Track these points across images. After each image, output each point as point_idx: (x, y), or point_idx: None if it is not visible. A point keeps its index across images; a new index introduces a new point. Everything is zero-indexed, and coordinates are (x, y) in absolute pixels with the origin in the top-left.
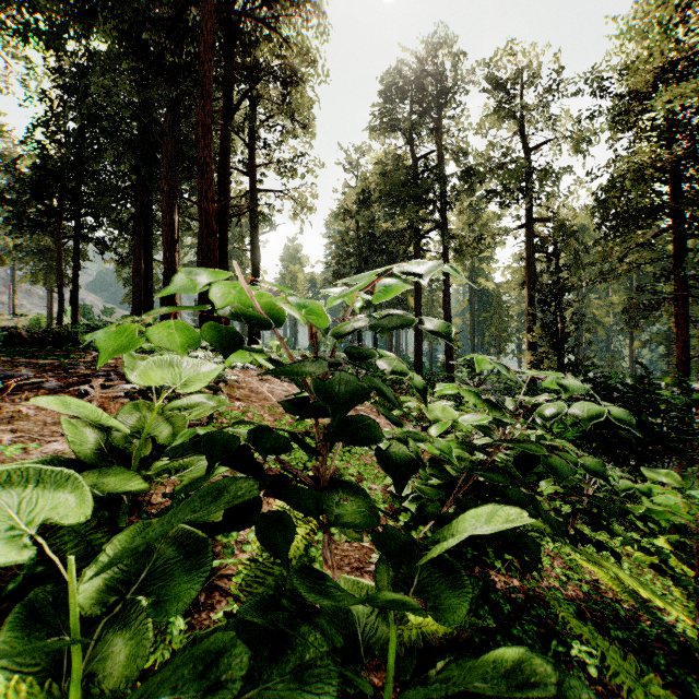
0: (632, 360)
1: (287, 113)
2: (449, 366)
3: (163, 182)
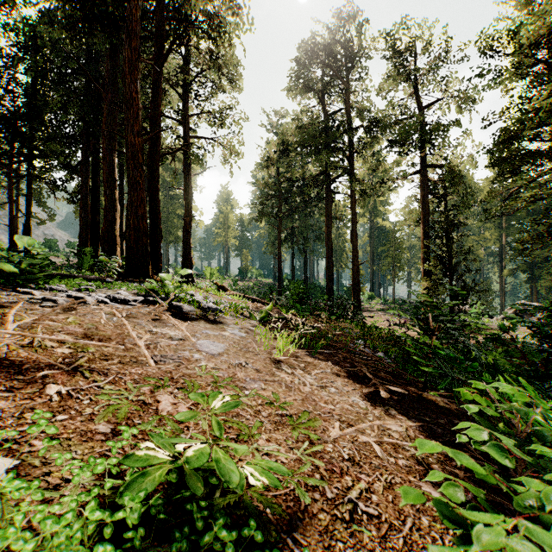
0: (502, 285)
1: (215, 65)
2: (356, 291)
3: (103, 127)
